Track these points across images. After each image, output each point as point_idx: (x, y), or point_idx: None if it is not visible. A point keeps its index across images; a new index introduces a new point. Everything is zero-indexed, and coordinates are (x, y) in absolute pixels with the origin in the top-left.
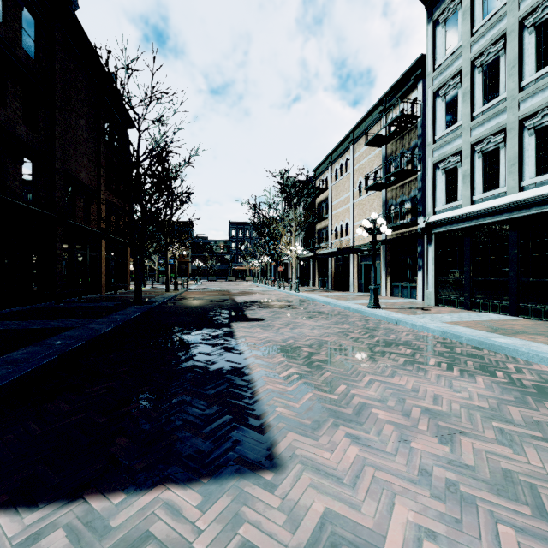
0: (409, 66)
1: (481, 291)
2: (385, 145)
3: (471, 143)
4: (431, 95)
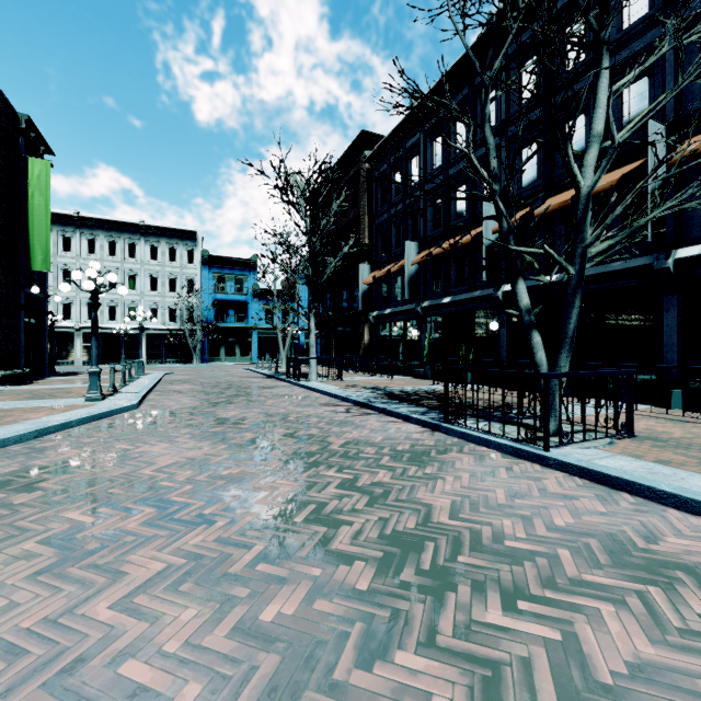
0: None
1: None
2: None
3: None
4: None
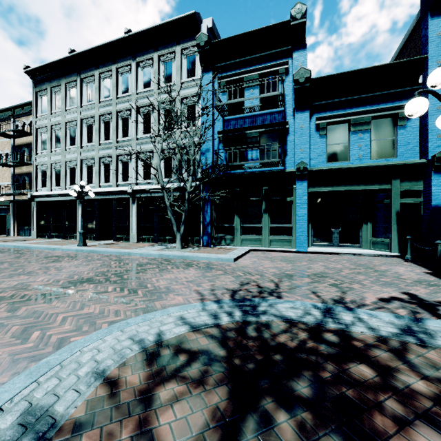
0: (27, 102)
1: (55, 230)
2: (14, 138)
3: (51, 163)
4: (35, 129)
